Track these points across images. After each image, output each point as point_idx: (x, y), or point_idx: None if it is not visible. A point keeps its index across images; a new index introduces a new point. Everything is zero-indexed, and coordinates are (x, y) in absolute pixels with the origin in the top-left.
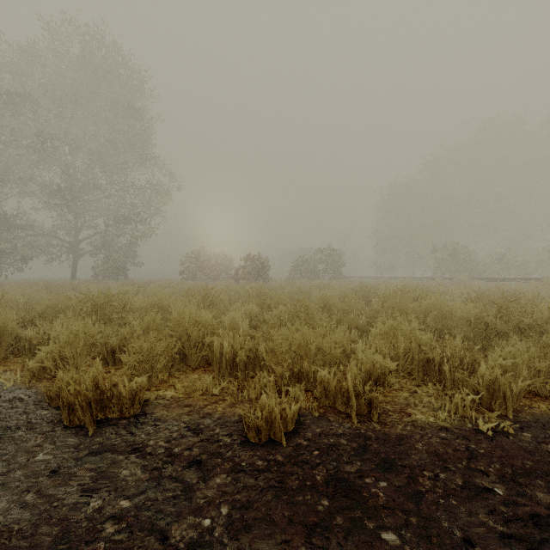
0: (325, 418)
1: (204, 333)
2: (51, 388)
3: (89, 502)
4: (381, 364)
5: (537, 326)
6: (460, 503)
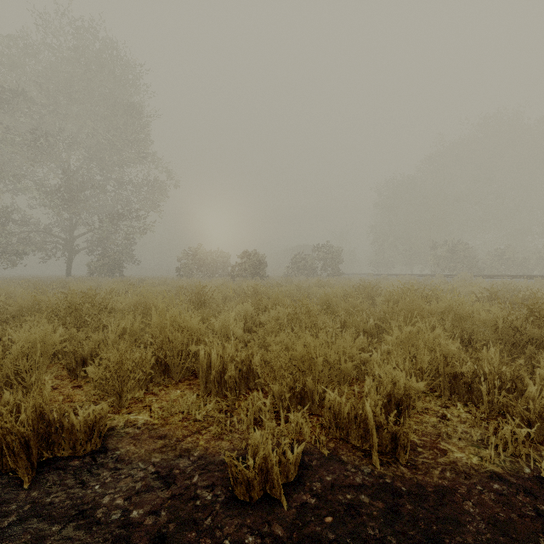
0: (336, 457)
1: (190, 340)
2: None
3: None
4: (403, 384)
5: None
6: None
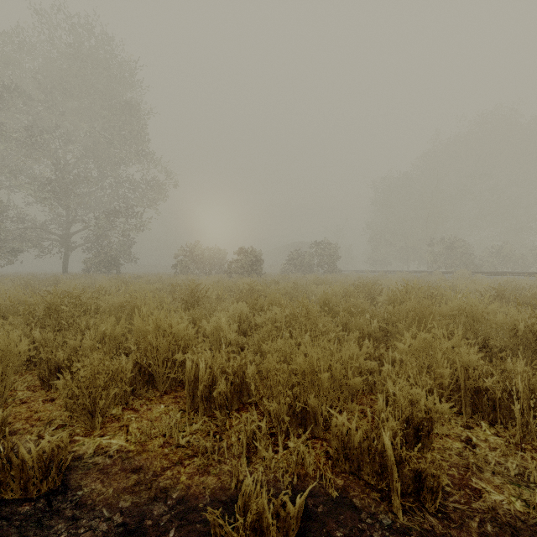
0: (347, 500)
1: (177, 347)
2: None
3: None
4: (424, 404)
5: None
6: None
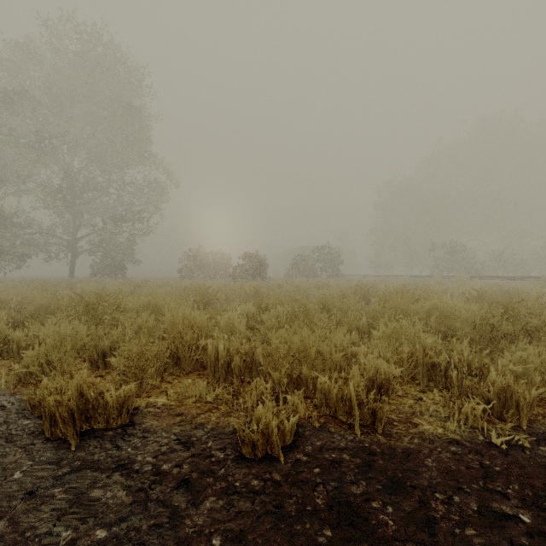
0: (325, 428)
1: (199, 336)
2: (35, 396)
3: (64, 531)
4: (384, 370)
5: (545, 327)
6: (479, 533)
